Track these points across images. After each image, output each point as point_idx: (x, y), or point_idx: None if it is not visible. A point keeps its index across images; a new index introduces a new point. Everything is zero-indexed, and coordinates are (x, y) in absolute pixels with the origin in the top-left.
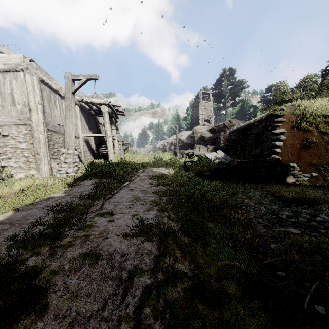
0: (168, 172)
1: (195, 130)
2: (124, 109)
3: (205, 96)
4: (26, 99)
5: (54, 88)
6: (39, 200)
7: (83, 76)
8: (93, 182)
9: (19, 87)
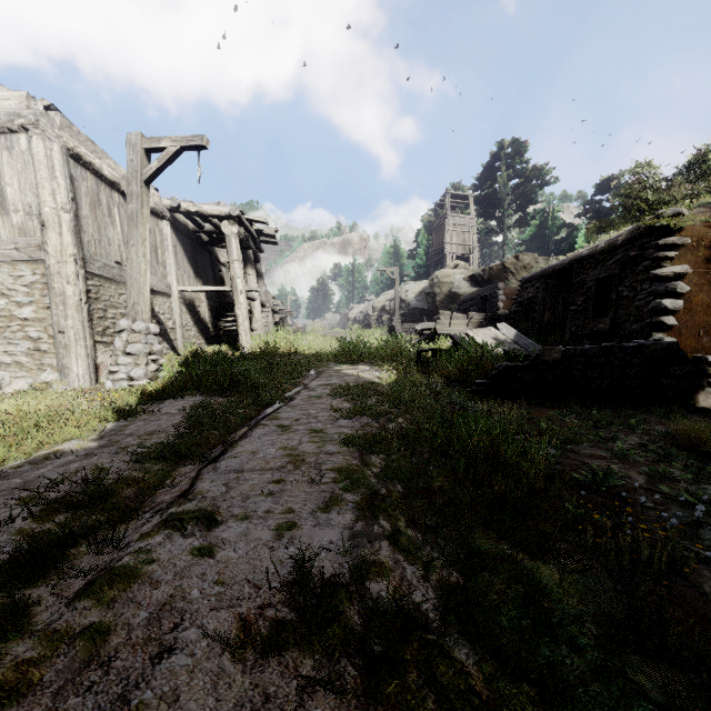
0: (380, 379)
1: (437, 280)
2: (275, 231)
3: (458, 204)
4: (35, 199)
5: (107, 177)
6: (14, 464)
7: (170, 140)
8: (188, 404)
9: (18, 169)
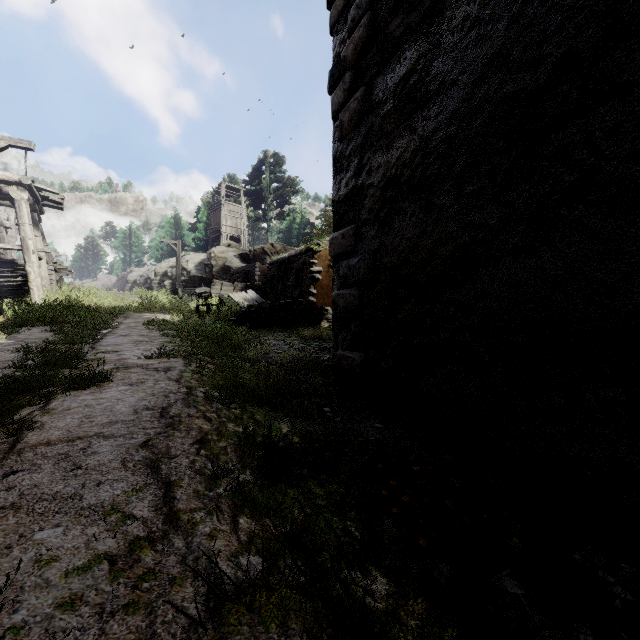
0: (173, 318)
1: (214, 254)
2: (61, 198)
3: (232, 194)
4: None
5: None
6: None
7: None
8: (43, 329)
9: None
